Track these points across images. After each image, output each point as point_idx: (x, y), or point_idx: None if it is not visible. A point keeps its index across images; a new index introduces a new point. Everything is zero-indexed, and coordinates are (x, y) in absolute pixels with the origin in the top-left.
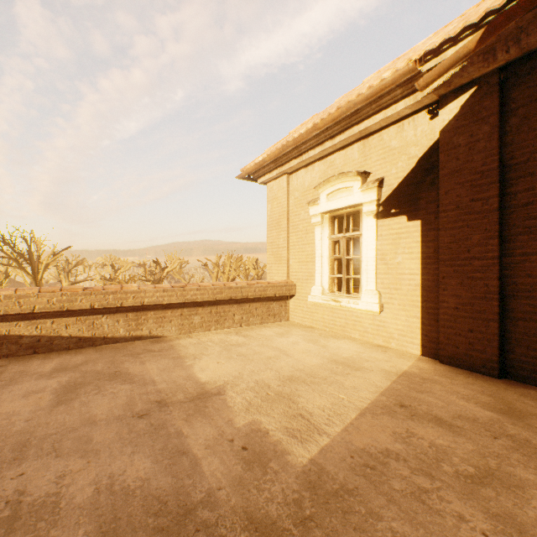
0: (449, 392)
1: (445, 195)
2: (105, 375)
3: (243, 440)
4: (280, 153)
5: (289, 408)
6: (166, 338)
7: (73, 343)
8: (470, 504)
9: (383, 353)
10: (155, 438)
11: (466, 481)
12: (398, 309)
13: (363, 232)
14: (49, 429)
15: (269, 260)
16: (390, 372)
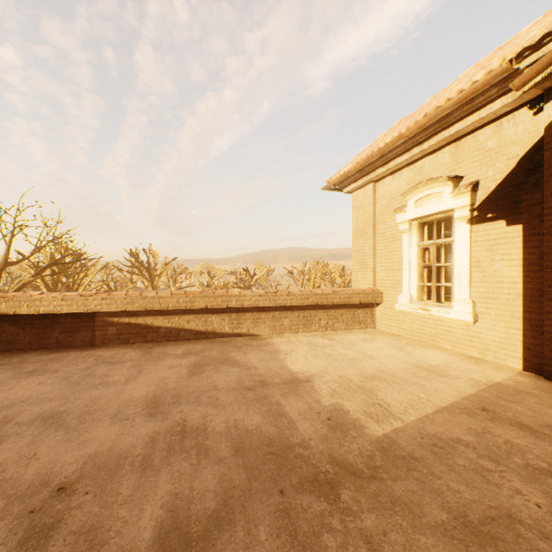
0: (545, 405)
1: (551, 197)
2: (219, 360)
3: (328, 414)
4: (365, 163)
5: (369, 398)
6: (261, 337)
7: (192, 335)
8: (531, 486)
9: (475, 364)
10: (261, 403)
11: (534, 471)
12: (495, 319)
13: (455, 238)
14: (190, 389)
15: (355, 268)
16: (479, 381)
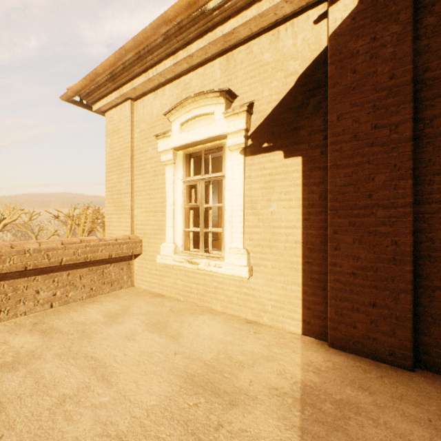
0: None
1: (338, 121)
2: None
3: None
4: (117, 60)
5: None
6: None
7: None
8: None
9: (257, 339)
10: None
11: None
12: (272, 273)
13: (227, 172)
14: None
15: (109, 209)
16: (284, 394)
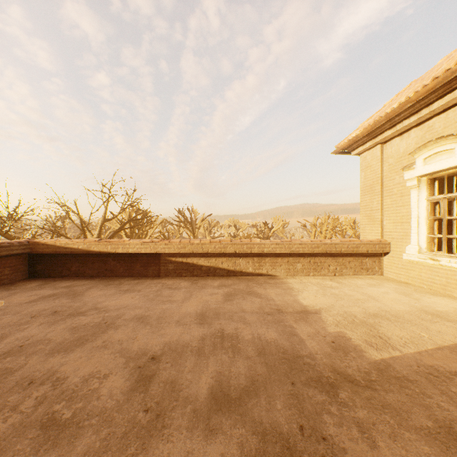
0: None
1: None
2: (245, 292)
3: (332, 338)
4: (372, 128)
5: (370, 331)
6: (277, 277)
7: (225, 273)
8: None
9: None
10: (278, 325)
11: None
12: None
13: None
14: (225, 310)
15: (362, 221)
16: None
